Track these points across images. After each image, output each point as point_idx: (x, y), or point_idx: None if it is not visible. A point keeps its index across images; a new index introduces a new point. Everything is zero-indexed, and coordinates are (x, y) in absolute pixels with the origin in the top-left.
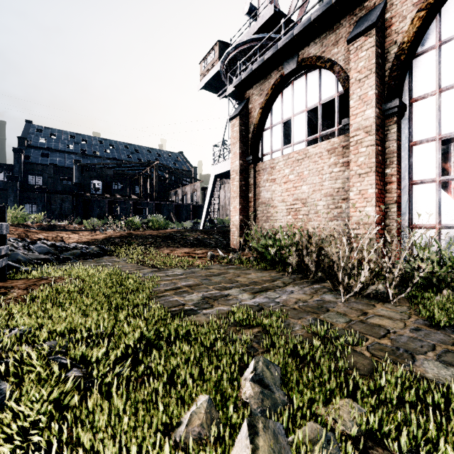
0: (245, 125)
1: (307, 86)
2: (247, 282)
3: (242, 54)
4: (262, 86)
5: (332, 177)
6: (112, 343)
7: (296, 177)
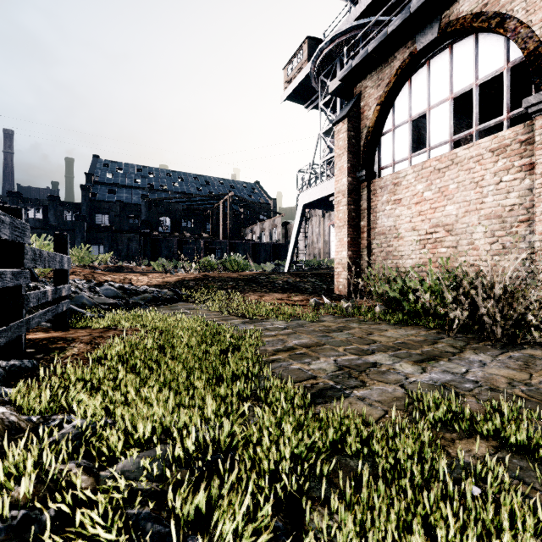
0: (355, 130)
1: (453, 63)
2: (391, 343)
3: (340, 49)
4: (380, 74)
5: (500, 190)
6: (242, 470)
7: (435, 194)
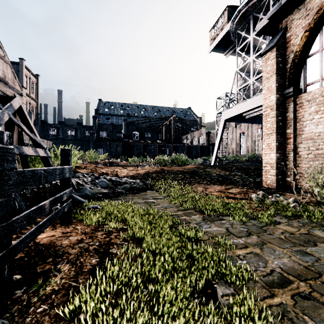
0: (282, 56)
1: None
2: None
3: (253, 8)
4: (308, 6)
5: None
6: None
7: None
